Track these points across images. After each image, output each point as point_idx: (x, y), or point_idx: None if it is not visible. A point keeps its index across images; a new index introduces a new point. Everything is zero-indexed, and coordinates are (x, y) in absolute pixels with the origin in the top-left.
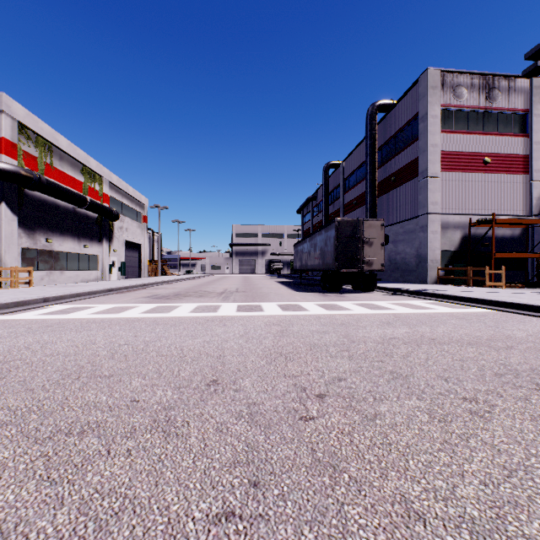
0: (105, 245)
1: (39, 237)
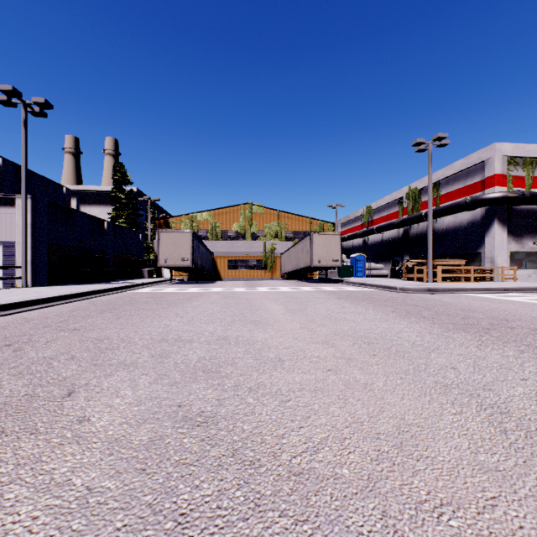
0: None
1: (525, 241)
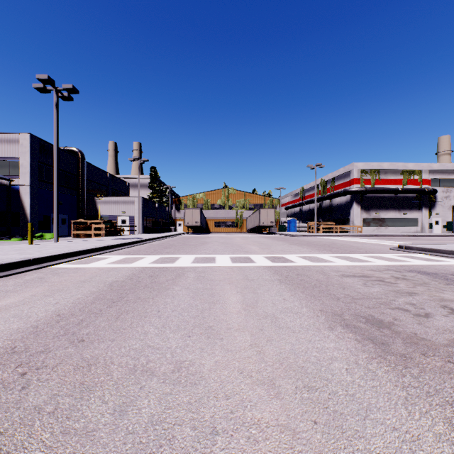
0: (423, 211)
1: (371, 213)
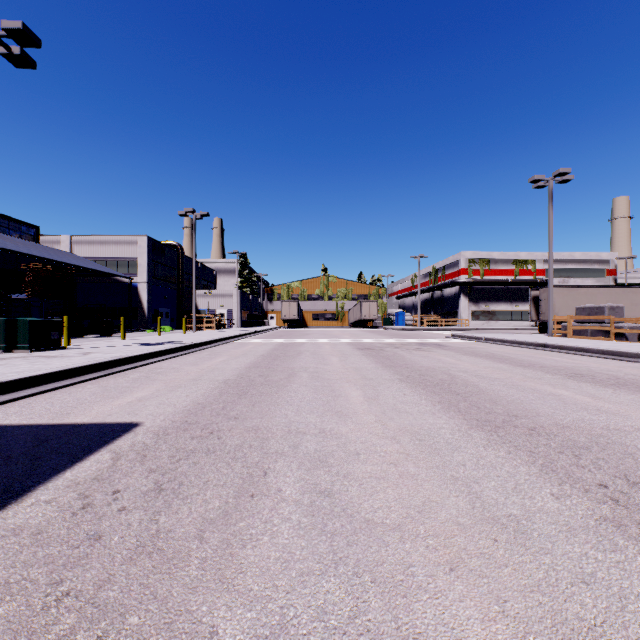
0: None
1: (481, 305)
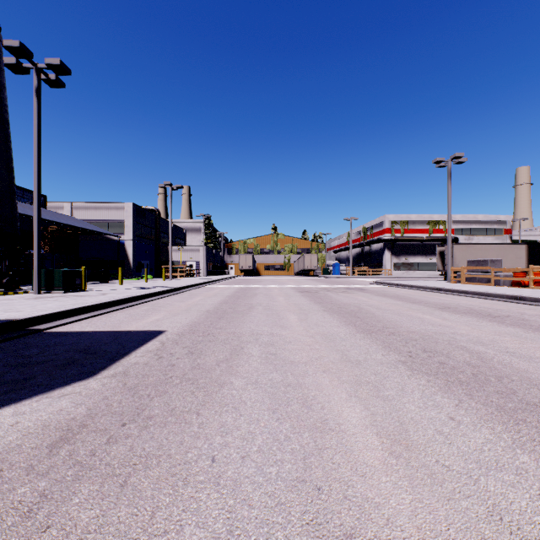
0: None
1: (401, 258)
